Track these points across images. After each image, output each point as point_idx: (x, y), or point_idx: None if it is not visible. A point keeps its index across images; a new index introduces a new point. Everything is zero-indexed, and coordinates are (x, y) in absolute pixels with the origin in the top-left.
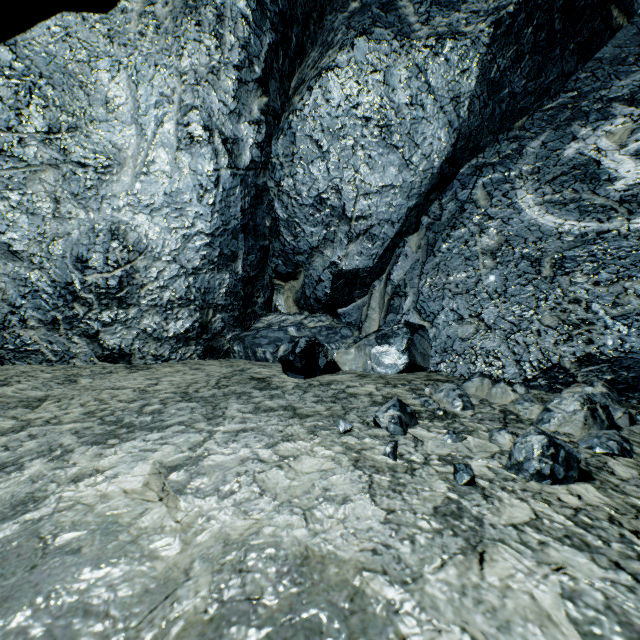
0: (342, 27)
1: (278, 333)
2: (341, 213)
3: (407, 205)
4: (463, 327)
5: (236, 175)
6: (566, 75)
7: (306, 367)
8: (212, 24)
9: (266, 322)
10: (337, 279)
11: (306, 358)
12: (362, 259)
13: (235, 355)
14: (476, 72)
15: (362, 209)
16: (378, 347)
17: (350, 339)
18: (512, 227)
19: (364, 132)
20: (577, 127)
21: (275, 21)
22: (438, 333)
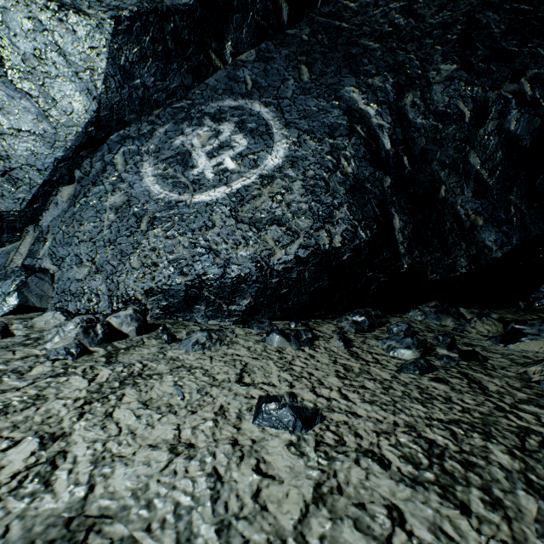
0: None
1: None
2: None
3: (54, 155)
4: (81, 270)
5: None
6: (187, 87)
7: None
8: None
9: None
10: None
11: None
12: (6, 202)
13: None
14: (106, 54)
15: None
16: None
17: None
18: (135, 190)
19: None
20: (186, 126)
21: None
22: (62, 276)
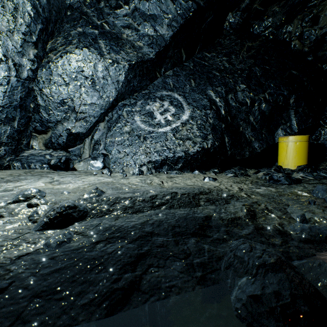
0: (76, 38)
1: (41, 157)
2: (73, 109)
3: (100, 112)
4: (120, 155)
5: (19, 81)
6: (147, 85)
7: (65, 167)
8: (11, 10)
9: (29, 153)
10: (70, 136)
11: (65, 164)
12: (81, 129)
13: (15, 167)
14: (124, 76)
15: (83, 109)
16: (93, 161)
17: (77, 160)
18: (134, 126)
19: (85, 81)
20: (149, 101)
21: (44, 20)
22: (113, 157)
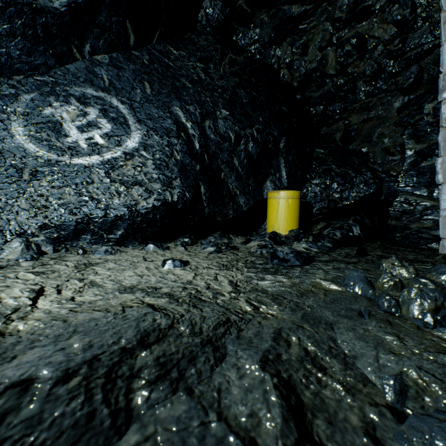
0: None
1: None
2: None
3: None
4: None
5: None
6: (50, 66)
7: None
8: None
9: None
10: None
11: None
12: None
13: None
14: None
15: None
16: None
17: None
18: (6, 144)
19: None
20: (53, 100)
21: None
22: None
